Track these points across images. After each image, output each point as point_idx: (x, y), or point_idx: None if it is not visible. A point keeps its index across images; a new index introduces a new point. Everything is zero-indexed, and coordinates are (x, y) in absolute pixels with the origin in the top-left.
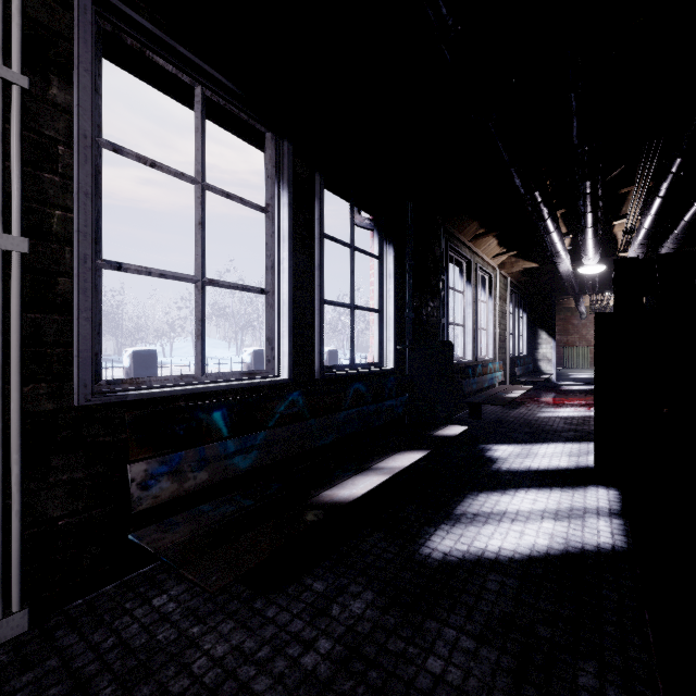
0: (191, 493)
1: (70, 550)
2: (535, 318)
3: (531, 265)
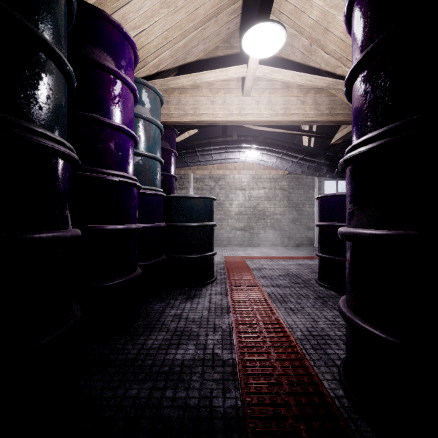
0: None
1: None
2: None
3: None
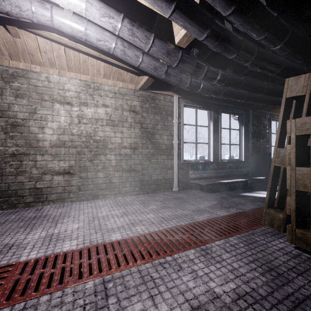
0: (196, 178)
1: (181, 183)
2: None
3: None
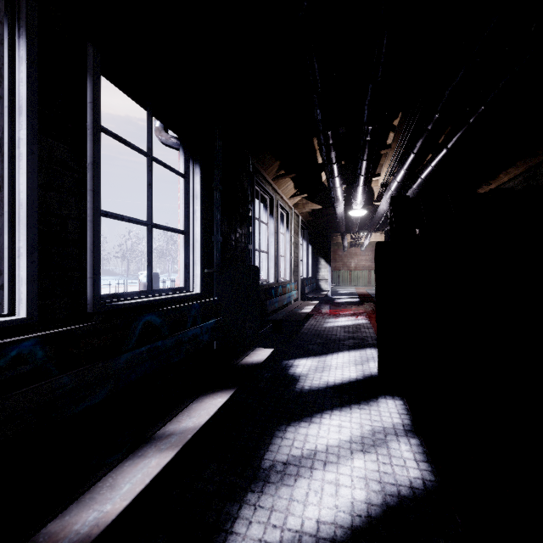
0: None
1: None
2: (317, 249)
3: (317, 207)
